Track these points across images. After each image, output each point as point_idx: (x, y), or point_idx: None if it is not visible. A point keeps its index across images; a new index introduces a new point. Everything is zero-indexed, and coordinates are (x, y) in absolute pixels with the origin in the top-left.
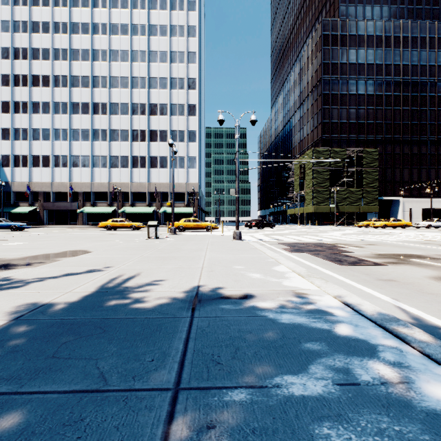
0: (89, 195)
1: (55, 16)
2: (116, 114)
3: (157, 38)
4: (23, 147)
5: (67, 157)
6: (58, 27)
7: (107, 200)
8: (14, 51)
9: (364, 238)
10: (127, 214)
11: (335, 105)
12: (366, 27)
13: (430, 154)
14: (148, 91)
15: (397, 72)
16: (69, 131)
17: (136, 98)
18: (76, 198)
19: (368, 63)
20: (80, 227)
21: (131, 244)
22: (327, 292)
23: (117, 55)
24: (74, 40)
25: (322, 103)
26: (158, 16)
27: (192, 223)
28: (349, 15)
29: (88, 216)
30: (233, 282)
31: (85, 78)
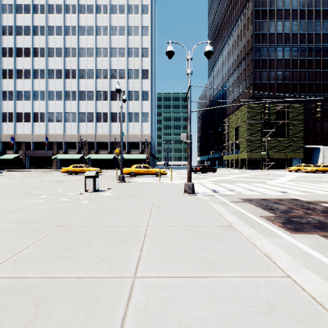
0: (62, 144)
1: (35, 0)
2: (83, 78)
3: (117, 15)
4: (9, 106)
5: (44, 114)
6: (37, 9)
7: (76, 148)
8: (2, 28)
9: None
10: (92, 160)
11: (265, 68)
12: (291, 3)
13: None
14: (109, 59)
15: (318, 39)
16: (46, 93)
17: (100, 65)
18: (51, 147)
19: (293, 32)
20: (53, 170)
21: (45, 206)
22: None
23: (84, 30)
24: (49, 18)
25: (254, 67)
26: None
27: (143, 169)
28: None
29: (61, 161)
30: None
31: (58, 49)
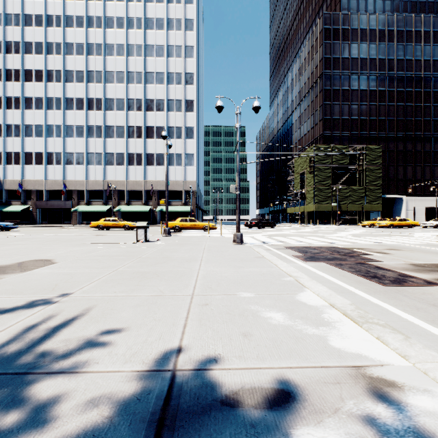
0: (83, 193)
1: (48, 9)
2: (111, 110)
3: (153, 31)
4: (15, 143)
5: (60, 154)
6: (51, 21)
7: (102, 198)
8: (6, 45)
9: (380, 241)
10: (122, 213)
11: (337, 100)
12: (369, 21)
13: (434, 151)
14: (144, 86)
15: (401, 66)
16: (63, 128)
17: (132, 94)
18: (70, 197)
19: (370, 57)
20: (74, 226)
21: (112, 250)
22: (435, 379)
23: (112, 49)
24: (68, 33)
25: (324, 99)
26: (154, 9)
27: (189, 223)
28: (350, 9)
29: (82, 214)
30: (242, 337)
31: (79, 72)
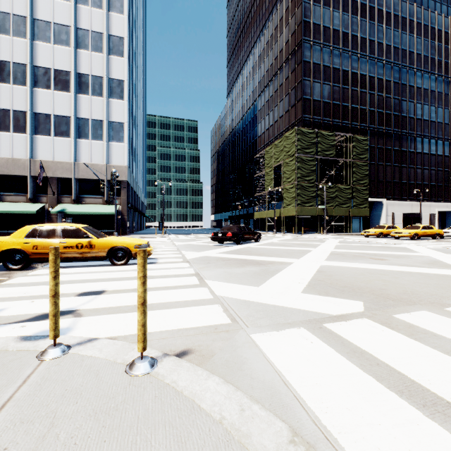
0: None
1: None
2: None
3: None
4: None
5: None
6: None
7: None
8: None
9: None
10: None
11: (318, 78)
12: None
13: (410, 152)
14: None
15: (381, 51)
16: None
17: (5, 4)
18: None
19: (352, 33)
20: None
21: None
22: None
23: None
24: None
25: (303, 73)
26: None
27: (59, 240)
28: None
29: None
30: None
31: None
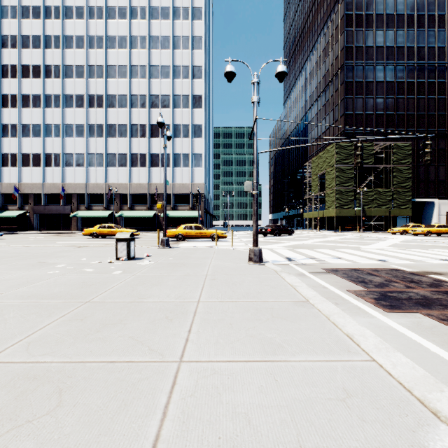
0: (83, 197)
1: (46, 0)
2: (113, 107)
3: (158, 21)
4: (11, 144)
5: (59, 155)
6: (49, 12)
7: (104, 202)
8: (2, 39)
9: (446, 257)
10: (125, 218)
11: (360, 94)
12: (396, 5)
13: None
14: (148, 81)
15: (432, 55)
16: (62, 127)
17: (136, 89)
18: (69, 201)
19: (397, 45)
20: (71, 233)
21: (64, 278)
22: None
23: (114, 41)
24: (67, 25)
25: (345, 92)
26: None
27: (194, 231)
28: None
29: (83, 220)
30: None
31: (79, 67)
